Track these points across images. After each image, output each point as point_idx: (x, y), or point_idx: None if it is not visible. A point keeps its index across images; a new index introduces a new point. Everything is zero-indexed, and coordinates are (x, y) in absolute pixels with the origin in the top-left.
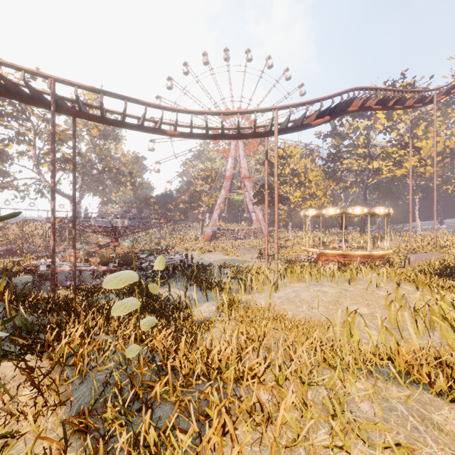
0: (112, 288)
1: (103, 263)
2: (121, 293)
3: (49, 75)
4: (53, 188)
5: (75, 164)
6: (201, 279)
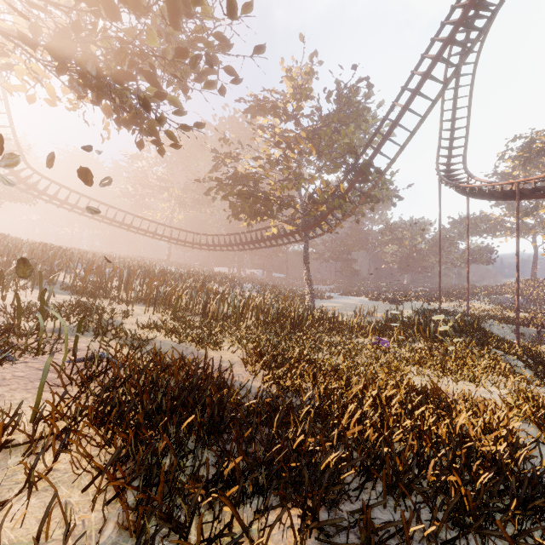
0: None
1: None
2: None
3: (514, 181)
4: (517, 263)
5: None
6: None
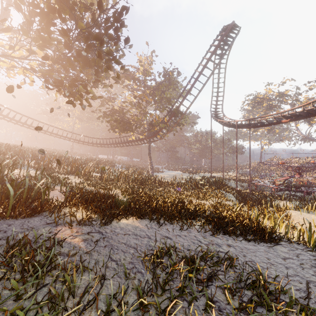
0: (265, 194)
1: (280, 185)
2: (263, 196)
3: (235, 121)
4: (236, 155)
5: (249, 144)
6: (313, 203)
